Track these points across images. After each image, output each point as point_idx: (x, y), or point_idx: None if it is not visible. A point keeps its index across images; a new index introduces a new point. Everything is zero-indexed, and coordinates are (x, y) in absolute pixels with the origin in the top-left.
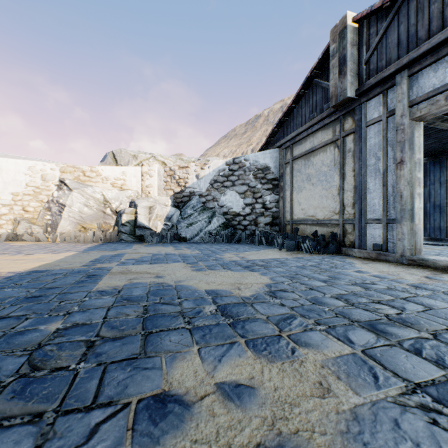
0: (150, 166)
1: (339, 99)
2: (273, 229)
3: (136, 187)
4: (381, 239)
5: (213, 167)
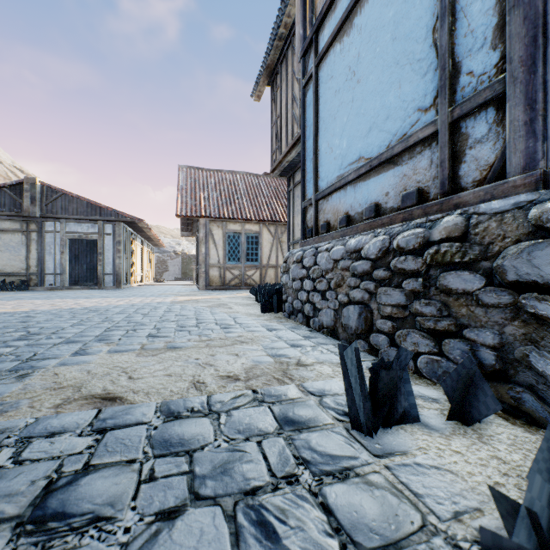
0: None
1: (32, 215)
2: None
3: None
4: (53, 281)
5: None
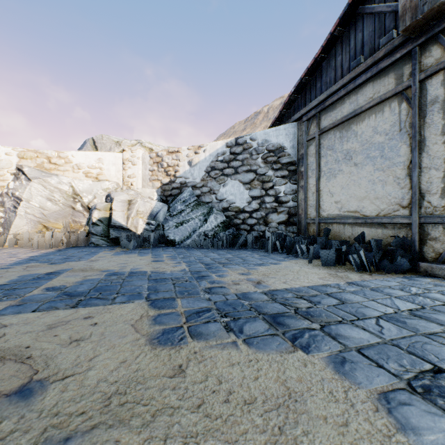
0: (132, 151)
1: (421, 11)
2: (289, 229)
3: (115, 178)
4: None
5: (209, 150)
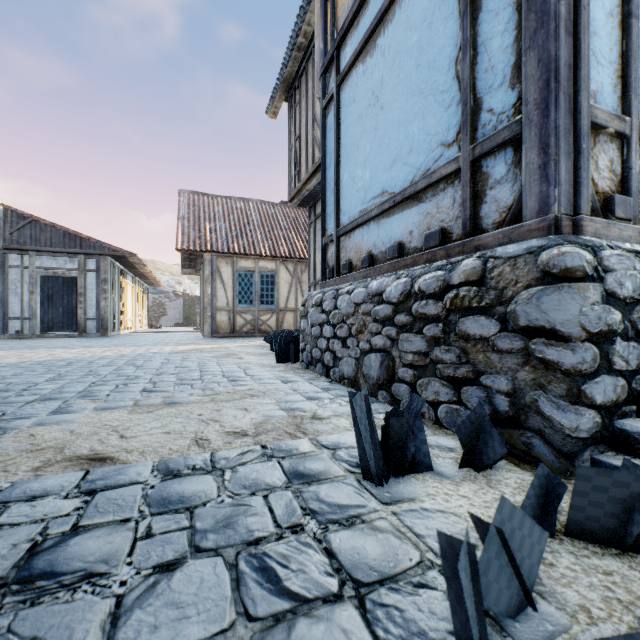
0: None
1: None
2: None
3: None
4: (20, 328)
5: None
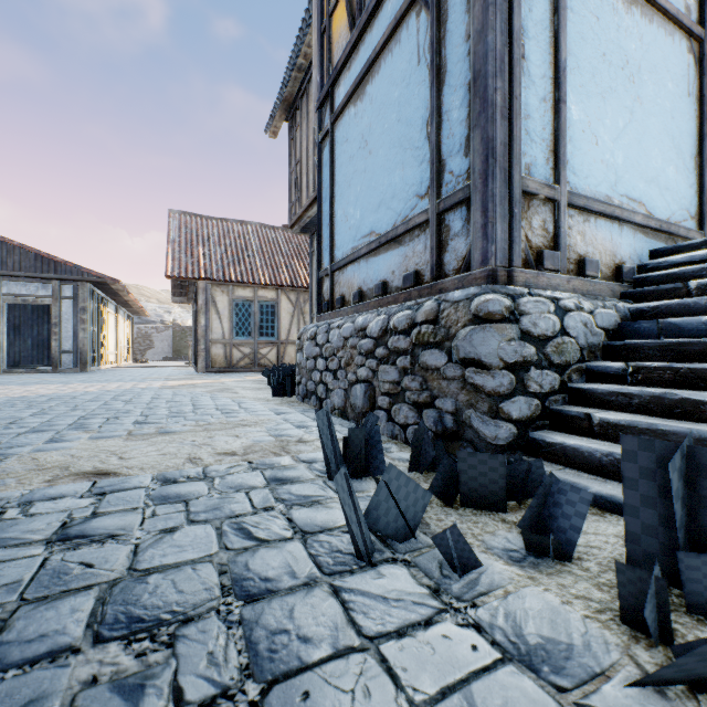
0: None
1: None
2: None
3: None
4: None
5: None
